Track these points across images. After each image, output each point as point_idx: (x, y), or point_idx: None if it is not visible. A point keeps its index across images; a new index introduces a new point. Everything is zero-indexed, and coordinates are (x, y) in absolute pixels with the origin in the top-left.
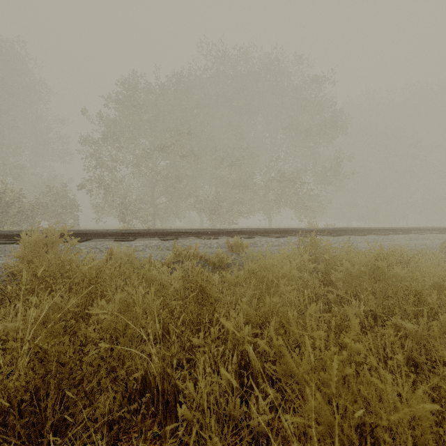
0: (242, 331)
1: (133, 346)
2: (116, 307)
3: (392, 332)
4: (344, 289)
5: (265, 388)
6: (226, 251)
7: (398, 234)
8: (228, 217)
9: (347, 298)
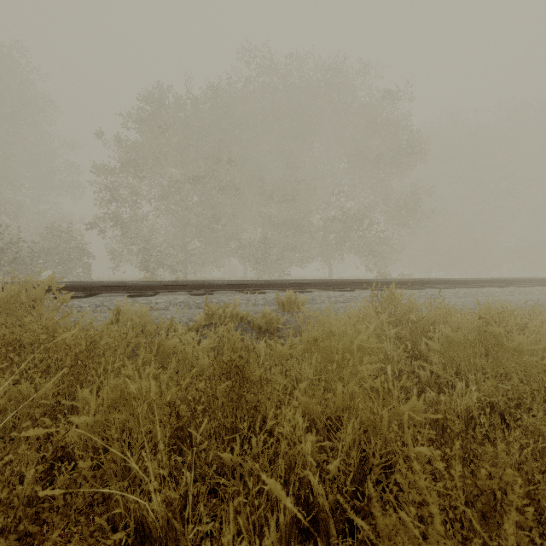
0: (302, 444)
1: (134, 460)
2: (107, 401)
3: (539, 443)
4: (441, 365)
5: (340, 545)
6: (276, 310)
7: (495, 287)
8: (279, 265)
9: (444, 377)
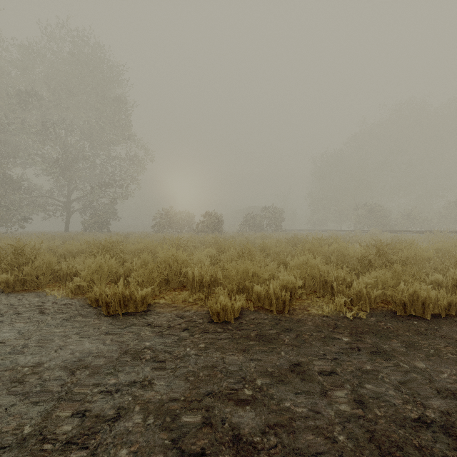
0: None
1: None
2: None
3: None
4: None
5: None
6: None
7: None
8: None
9: None
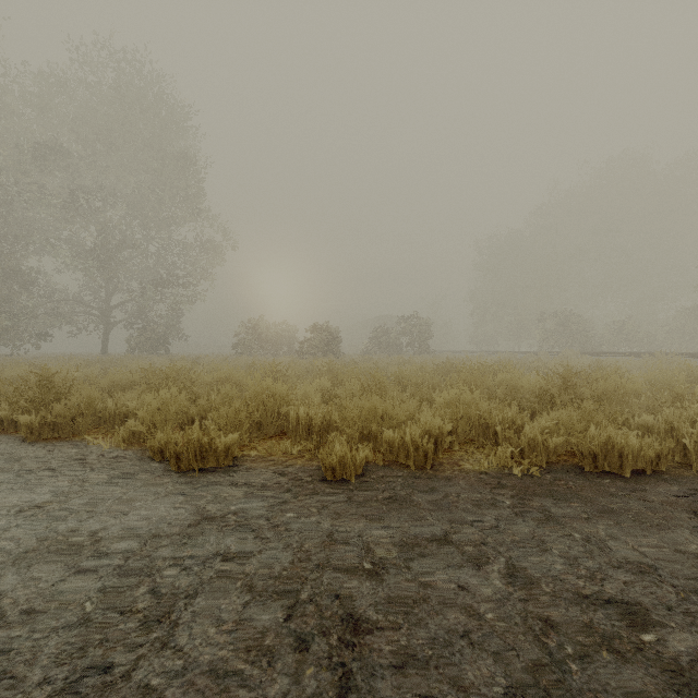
0: None
1: None
2: None
3: None
4: None
5: None
6: None
7: None
8: None
9: None
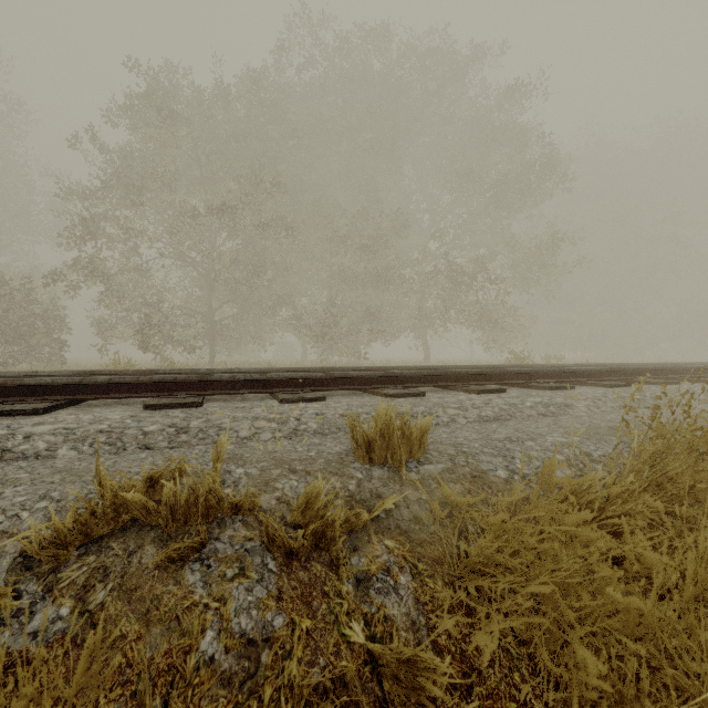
0: None
1: None
2: None
3: None
4: None
5: None
6: (348, 458)
7: None
8: (352, 342)
9: None
